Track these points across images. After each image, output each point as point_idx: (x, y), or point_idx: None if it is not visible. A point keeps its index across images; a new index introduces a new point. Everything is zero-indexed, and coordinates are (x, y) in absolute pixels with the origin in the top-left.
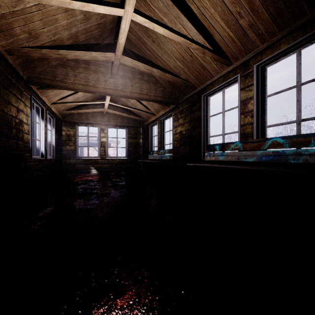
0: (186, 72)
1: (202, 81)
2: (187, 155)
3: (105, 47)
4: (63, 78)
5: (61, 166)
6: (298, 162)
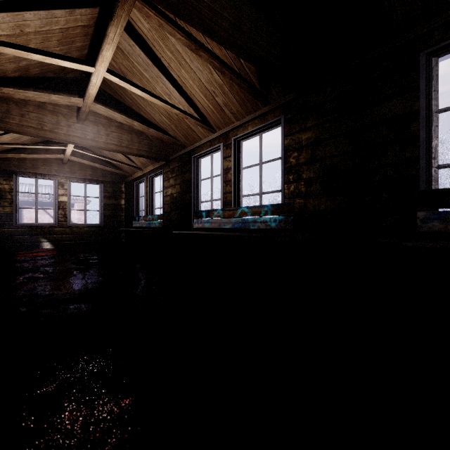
0: (174, 129)
1: (192, 141)
2: (178, 222)
3: (68, 81)
4: (3, 117)
5: None
6: (255, 228)
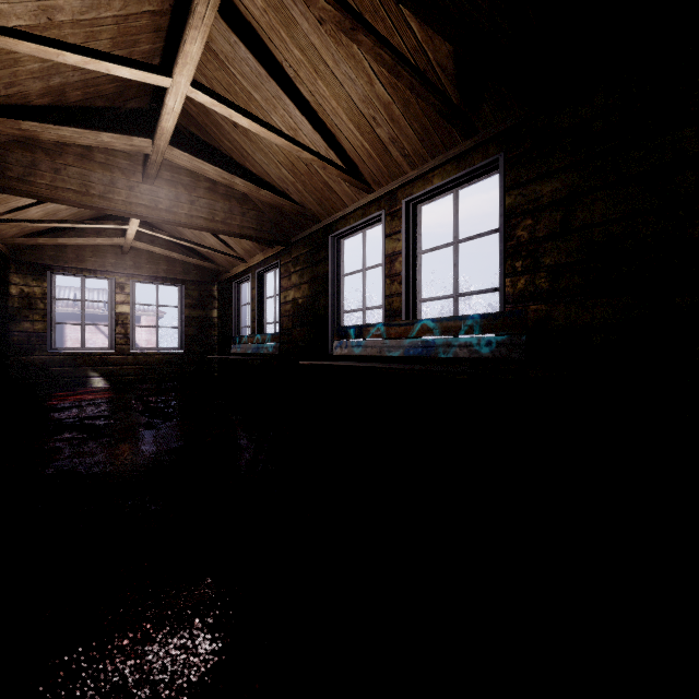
0: (300, 190)
1: (330, 210)
2: (305, 346)
3: (129, 115)
4: (26, 173)
5: (8, 371)
6: (448, 356)
